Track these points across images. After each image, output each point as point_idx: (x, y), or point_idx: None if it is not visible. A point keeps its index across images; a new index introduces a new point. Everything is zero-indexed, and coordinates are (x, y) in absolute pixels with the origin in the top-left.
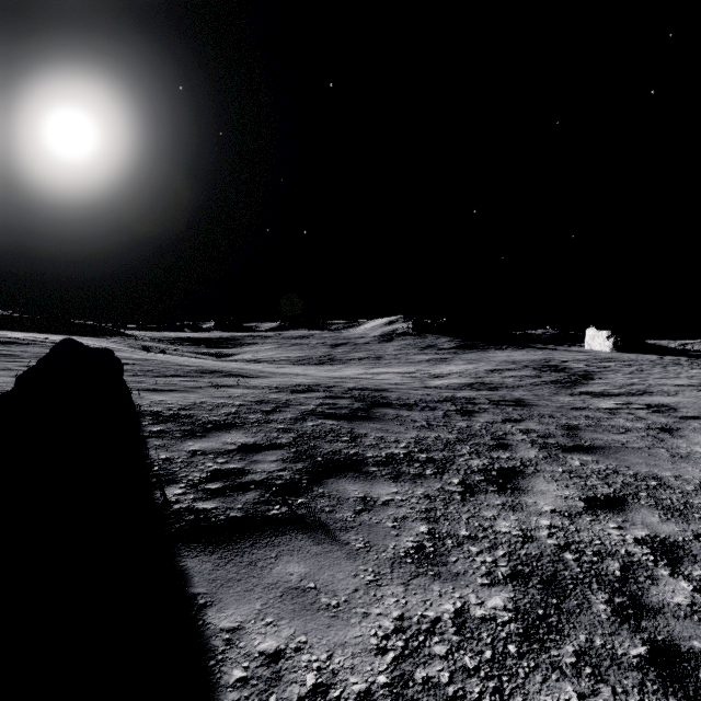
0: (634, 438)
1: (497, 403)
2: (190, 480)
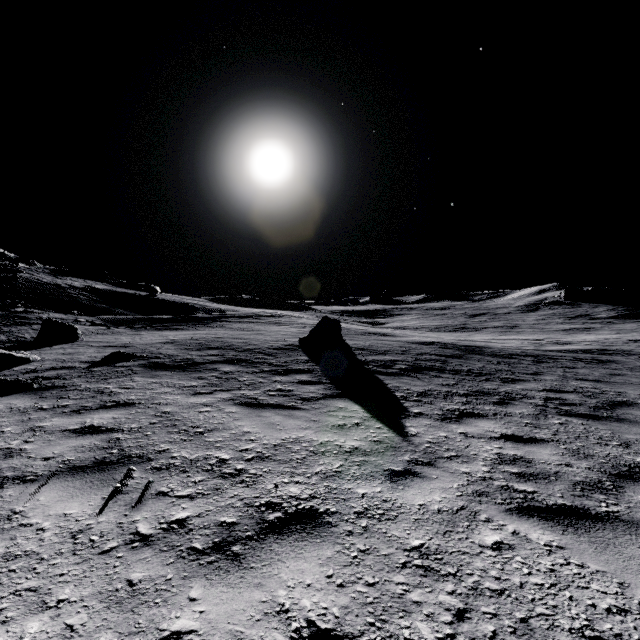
0: None
1: (578, 360)
2: (374, 365)
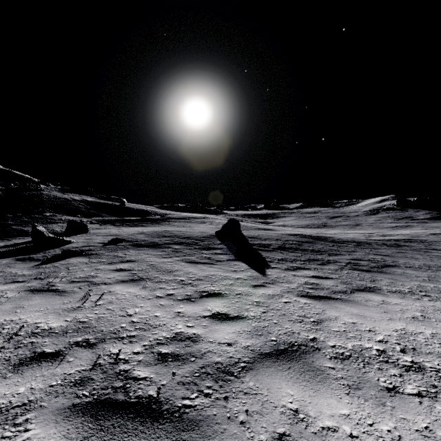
0: (427, 257)
1: (384, 244)
2: (258, 246)
